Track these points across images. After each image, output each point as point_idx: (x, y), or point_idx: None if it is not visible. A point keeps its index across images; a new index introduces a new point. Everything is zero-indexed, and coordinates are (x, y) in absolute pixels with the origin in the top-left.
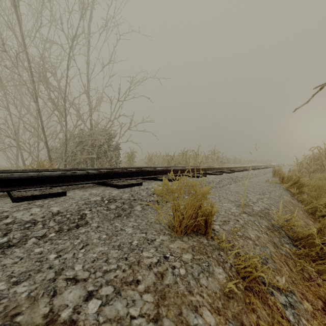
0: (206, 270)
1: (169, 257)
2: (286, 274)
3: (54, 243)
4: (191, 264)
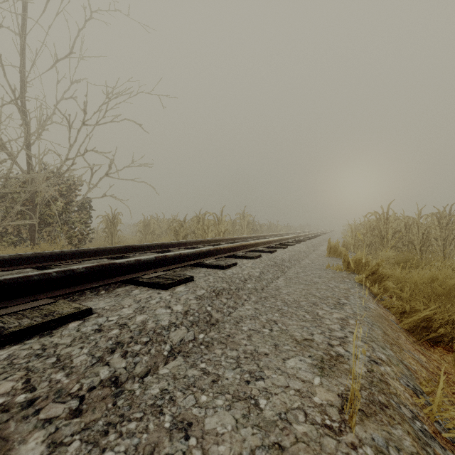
0: None
1: None
2: None
3: None
4: None
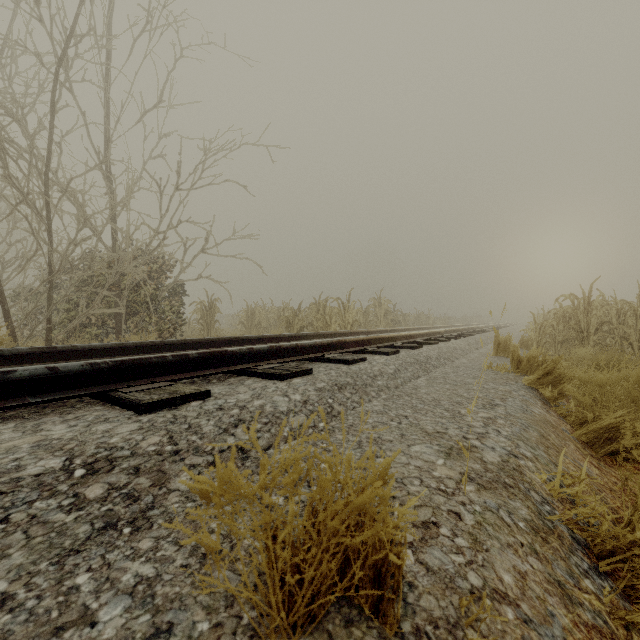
0: None
1: None
2: None
3: None
4: None
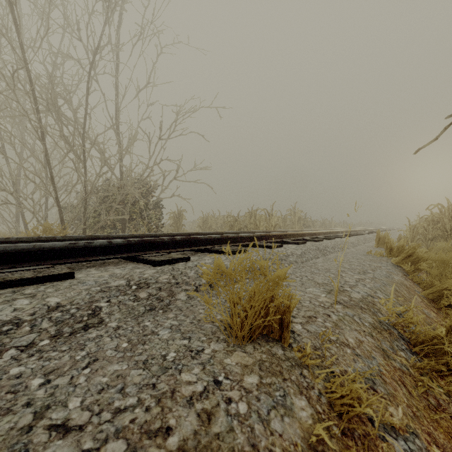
0: (280, 403)
1: (222, 382)
2: (403, 402)
3: (44, 358)
4: (257, 393)
